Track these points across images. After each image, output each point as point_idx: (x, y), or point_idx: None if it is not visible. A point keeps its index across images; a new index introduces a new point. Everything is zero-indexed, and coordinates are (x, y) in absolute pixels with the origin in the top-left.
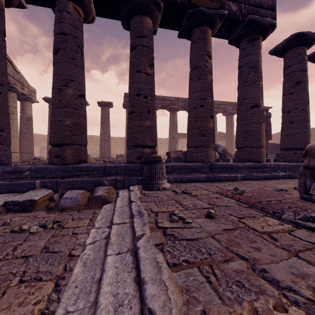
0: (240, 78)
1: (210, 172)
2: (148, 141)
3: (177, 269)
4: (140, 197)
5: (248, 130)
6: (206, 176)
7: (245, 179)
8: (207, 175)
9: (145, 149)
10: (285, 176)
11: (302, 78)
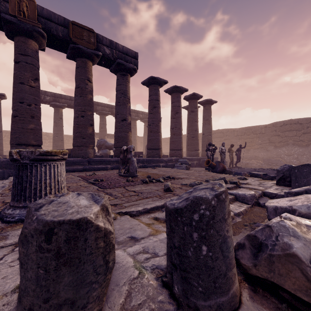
0: (116, 99)
1: (88, 165)
2: (31, 141)
3: (4, 196)
4: (11, 181)
5: (120, 135)
6: (83, 168)
7: (114, 169)
8: (84, 166)
9: (29, 147)
10: (142, 166)
11: (156, 105)
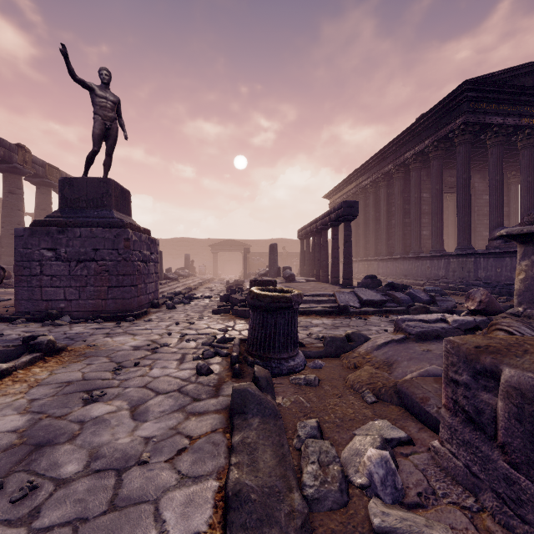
0: None
1: None
2: None
3: None
4: None
5: None
6: None
7: None
8: None
9: None
10: None
11: None
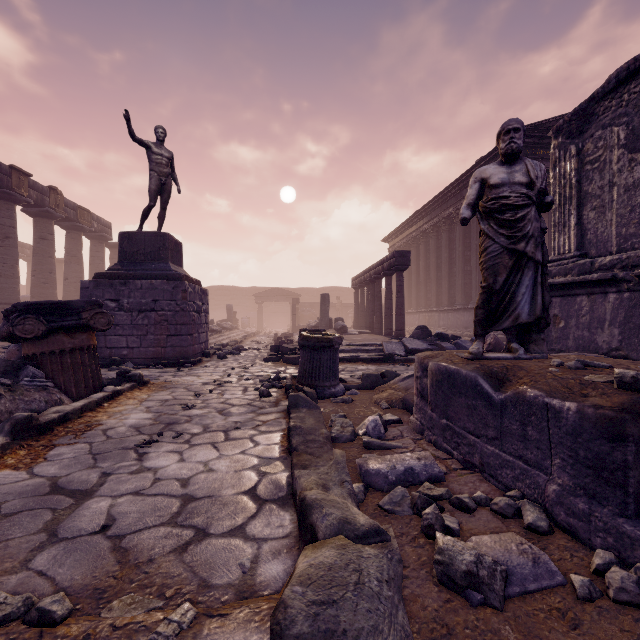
0: (93, 263)
1: None
2: None
3: None
4: None
5: None
6: None
7: None
8: None
9: None
10: None
11: None
